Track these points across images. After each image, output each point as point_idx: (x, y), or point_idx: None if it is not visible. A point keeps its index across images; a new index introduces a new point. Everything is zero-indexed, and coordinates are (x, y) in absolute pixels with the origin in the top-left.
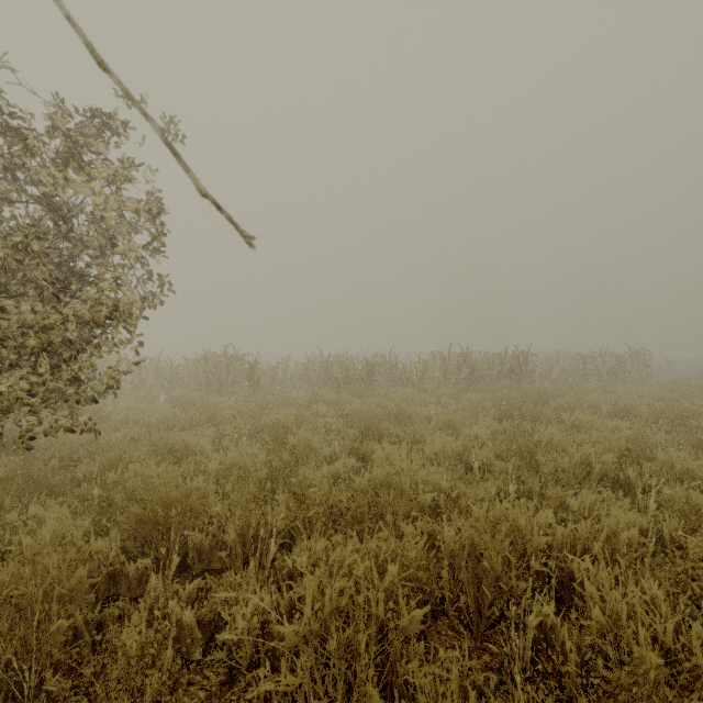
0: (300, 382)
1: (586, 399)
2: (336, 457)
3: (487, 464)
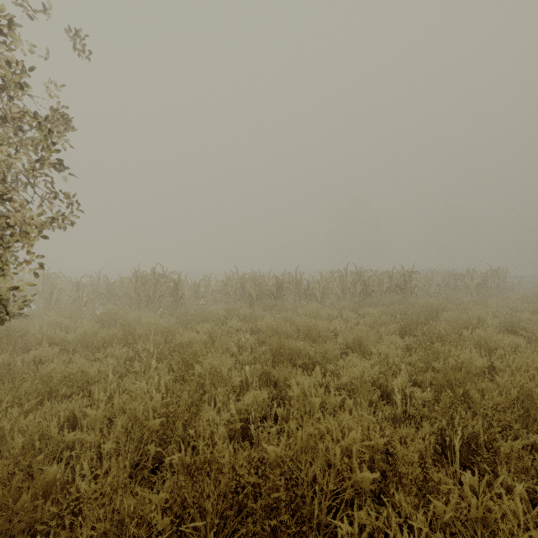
0: (219, 296)
1: (472, 313)
2: (247, 381)
3: (405, 391)
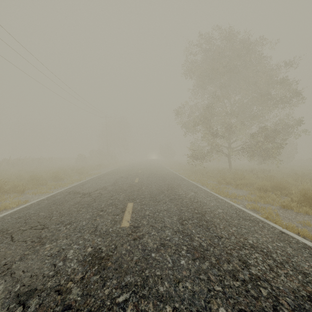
0: None
1: None
2: None
3: None
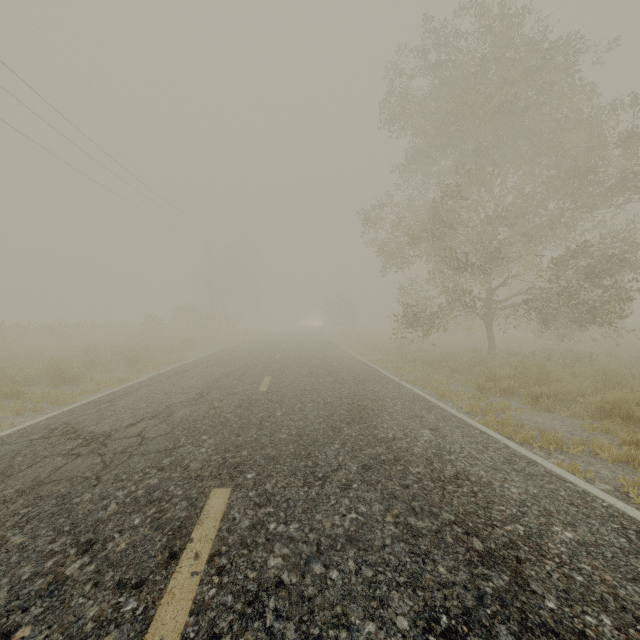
0: None
1: None
2: None
3: None
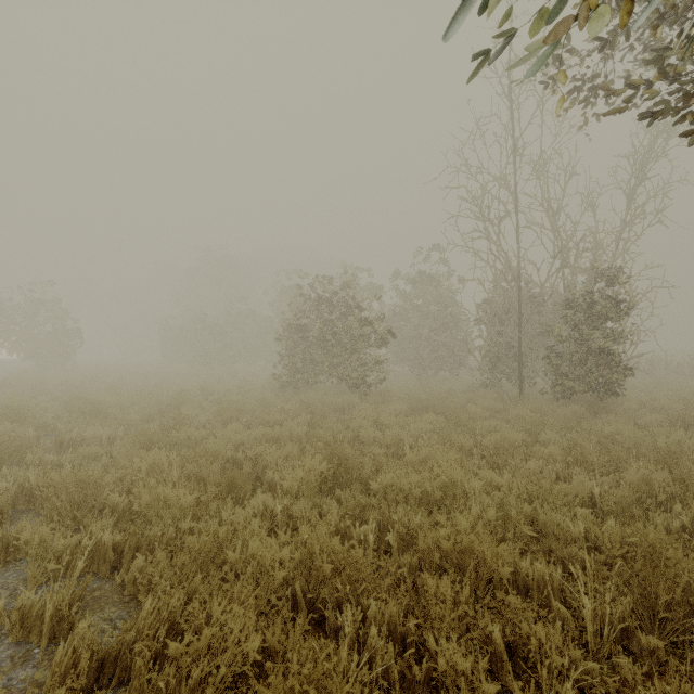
0: None
1: None
2: None
3: None
